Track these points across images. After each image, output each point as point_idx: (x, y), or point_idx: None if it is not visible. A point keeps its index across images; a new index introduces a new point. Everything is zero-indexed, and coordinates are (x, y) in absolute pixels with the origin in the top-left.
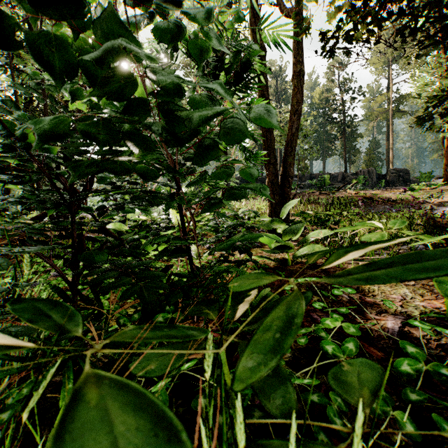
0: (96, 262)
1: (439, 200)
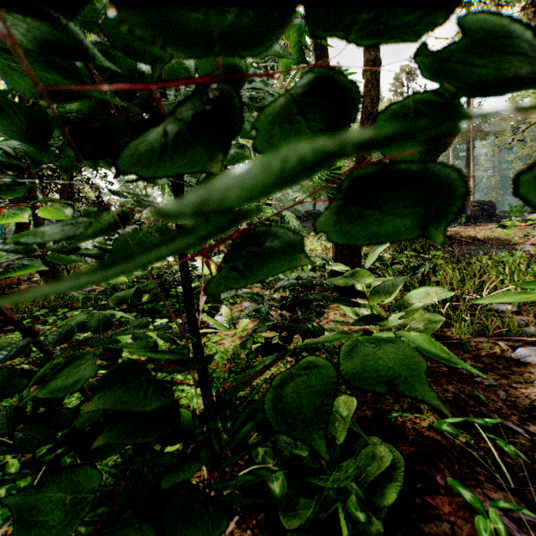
0: None
1: None
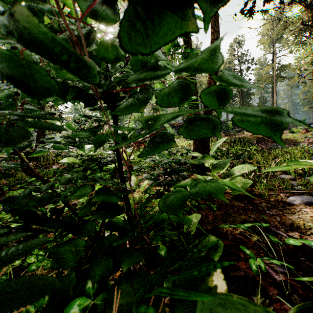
0: None
1: None
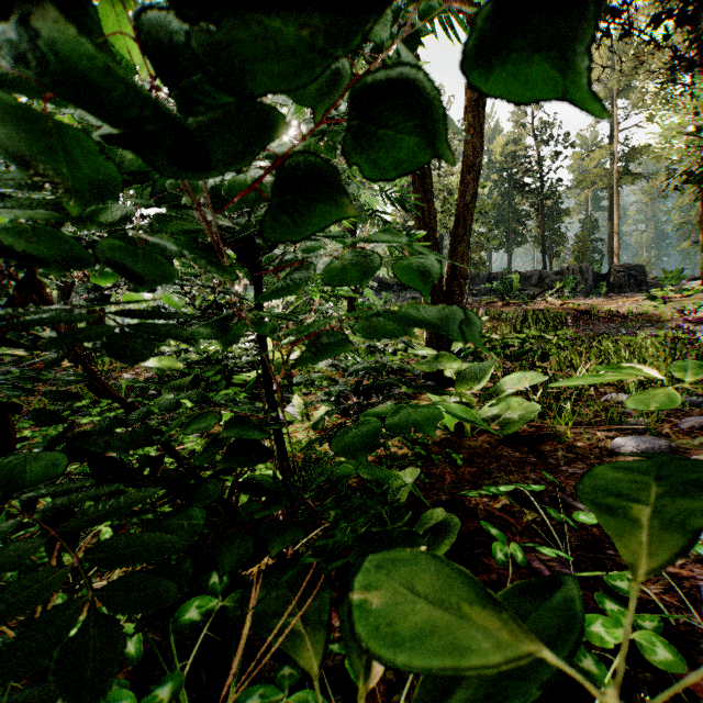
0: (33, 481)
1: (698, 315)
